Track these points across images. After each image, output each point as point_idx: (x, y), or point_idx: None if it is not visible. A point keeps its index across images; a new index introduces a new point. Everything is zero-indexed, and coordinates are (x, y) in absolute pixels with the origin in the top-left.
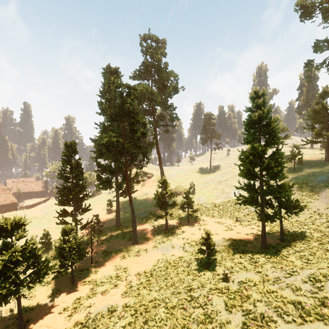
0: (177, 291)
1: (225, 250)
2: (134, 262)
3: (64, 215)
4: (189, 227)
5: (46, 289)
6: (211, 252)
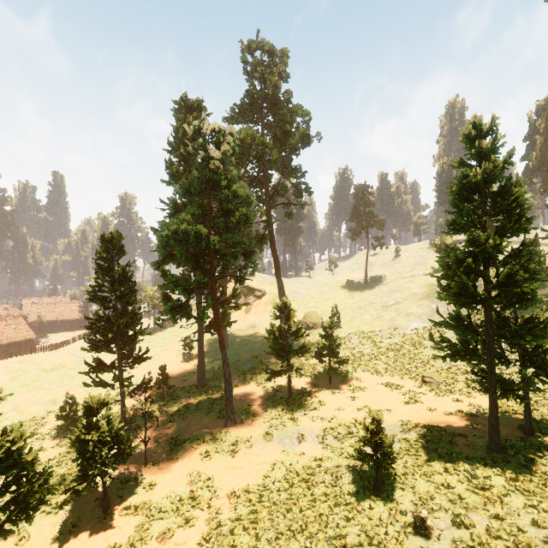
0: None
1: (411, 451)
2: (228, 466)
3: (99, 369)
4: (332, 393)
5: (53, 522)
6: (385, 461)
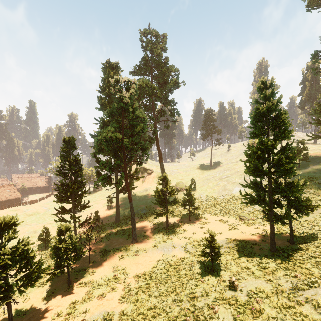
0: (179, 299)
1: (230, 252)
2: (133, 262)
3: (62, 212)
4: (190, 225)
5: (41, 291)
6: (215, 256)
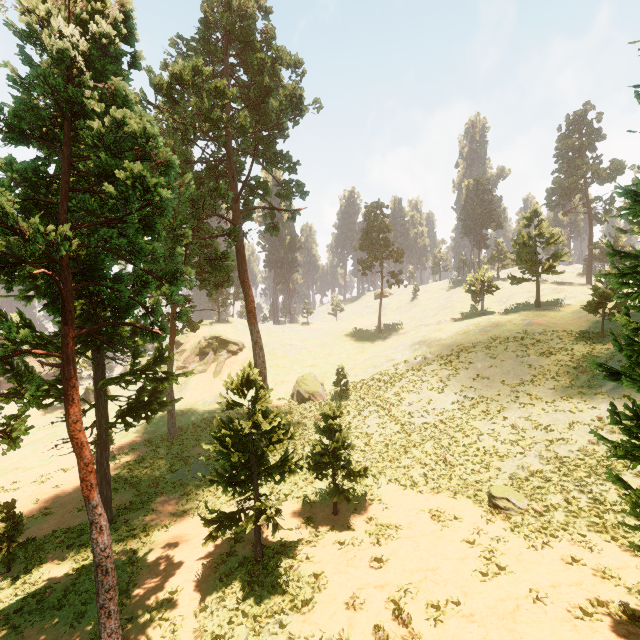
0: None
1: None
2: None
3: None
4: (339, 548)
5: None
6: None
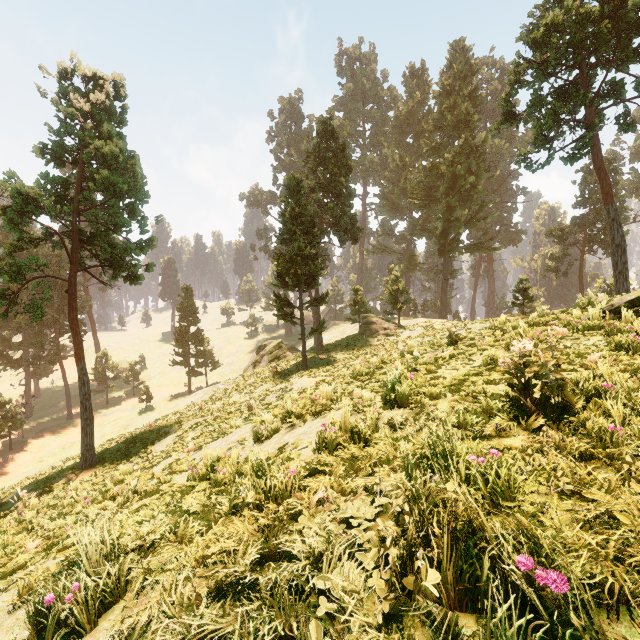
0: (122, 424)
1: (163, 400)
2: (76, 428)
3: None
4: (135, 398)
5: None
6: (149, 399)
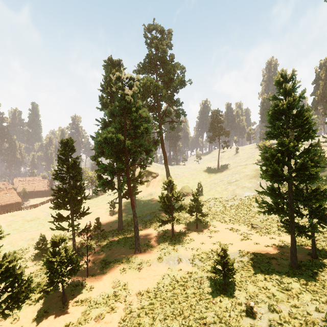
0: (187, 325)
1: (245, 268)
2: (136, 277)
3: (60, 220)
4: (198, 234)
5: (33, 310)
6: (229, 273)
